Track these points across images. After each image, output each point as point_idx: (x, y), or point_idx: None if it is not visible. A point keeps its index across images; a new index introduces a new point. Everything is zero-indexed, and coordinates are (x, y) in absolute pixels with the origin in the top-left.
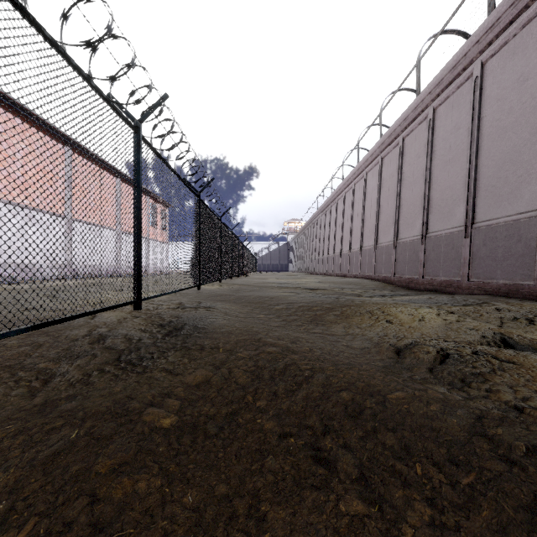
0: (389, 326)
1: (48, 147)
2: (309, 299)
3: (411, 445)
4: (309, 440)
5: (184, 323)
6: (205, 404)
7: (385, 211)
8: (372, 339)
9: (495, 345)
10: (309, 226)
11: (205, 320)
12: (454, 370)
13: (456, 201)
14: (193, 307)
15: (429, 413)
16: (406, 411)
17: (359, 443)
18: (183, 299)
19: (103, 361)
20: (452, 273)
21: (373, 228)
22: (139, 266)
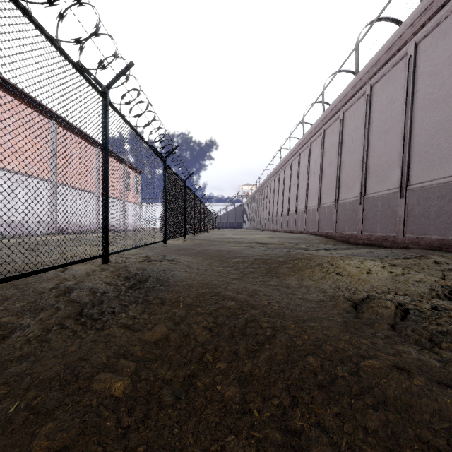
0: (340, 279)
1: (35, 120)
2: (263, 253)
3: (400, 431)
4: (275, 415)
5: (148, 276)
6: (163, 366)
7: (327, 175)
8: (326, 291)
9: (446, 298)
10: (260, 189)
11: (168, 273)
12: (418, 328)
13: (392, 166)
14: (158, 260)
15: (413, 387)
16: (386, 384)
17: (335, 423)
18: (150, 253)
19: (65, 315)
20: (388, 230)
21: (317, 191)
22: (106, 222)
